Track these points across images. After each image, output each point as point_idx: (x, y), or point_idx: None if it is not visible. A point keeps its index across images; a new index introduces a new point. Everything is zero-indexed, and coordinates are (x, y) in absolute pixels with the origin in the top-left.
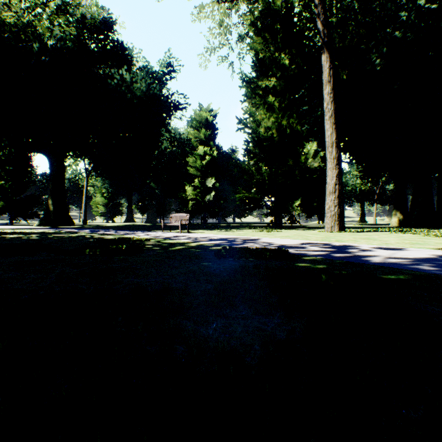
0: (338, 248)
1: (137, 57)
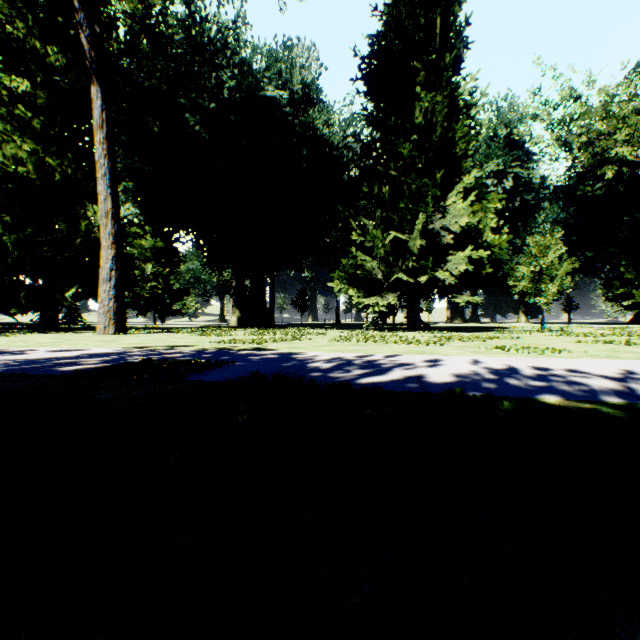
0: None
1: None
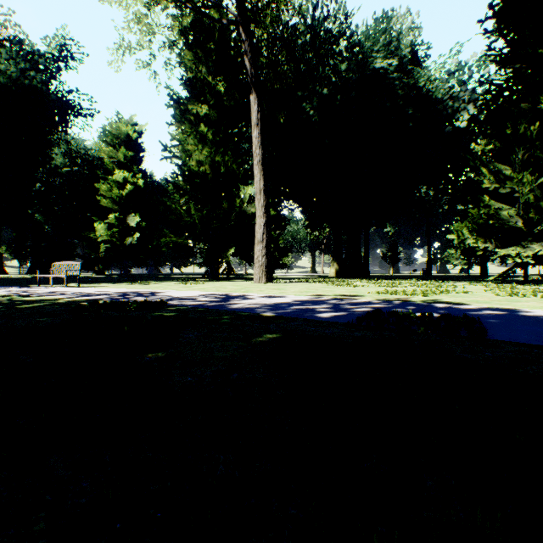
0: (226, 298)
1: (6, 20)
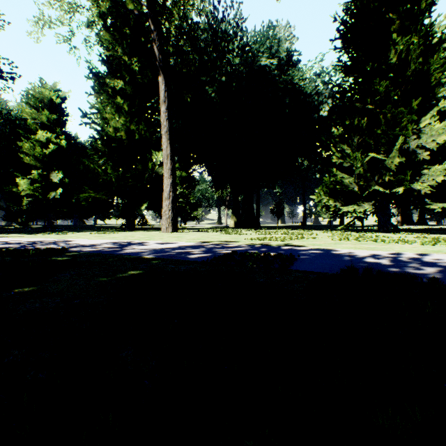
0: (125, 245)
1: None
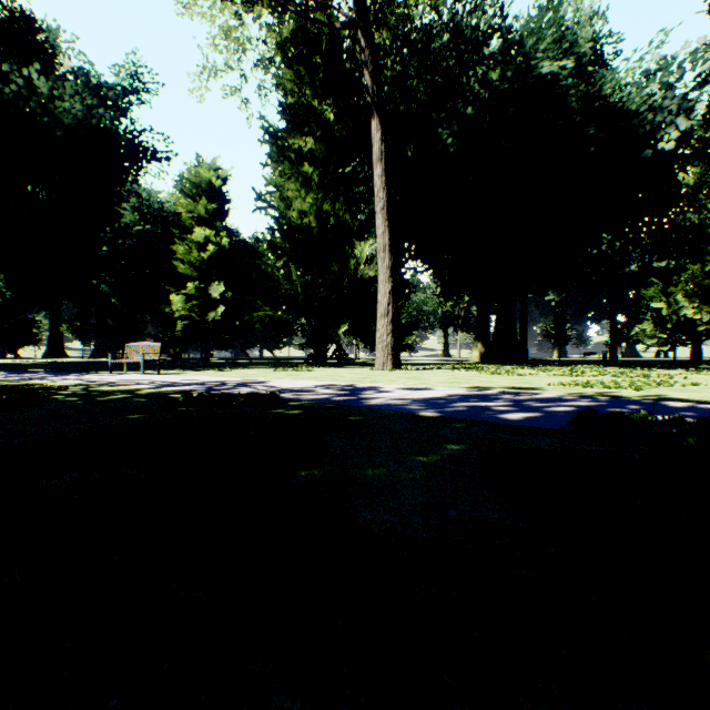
0: (354, 391)
1: (69, 49)
